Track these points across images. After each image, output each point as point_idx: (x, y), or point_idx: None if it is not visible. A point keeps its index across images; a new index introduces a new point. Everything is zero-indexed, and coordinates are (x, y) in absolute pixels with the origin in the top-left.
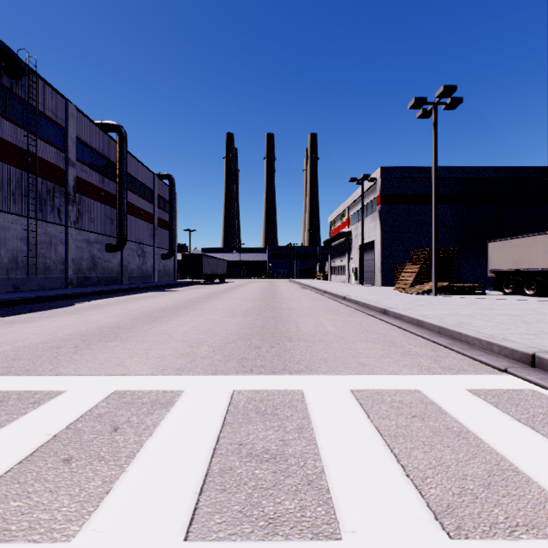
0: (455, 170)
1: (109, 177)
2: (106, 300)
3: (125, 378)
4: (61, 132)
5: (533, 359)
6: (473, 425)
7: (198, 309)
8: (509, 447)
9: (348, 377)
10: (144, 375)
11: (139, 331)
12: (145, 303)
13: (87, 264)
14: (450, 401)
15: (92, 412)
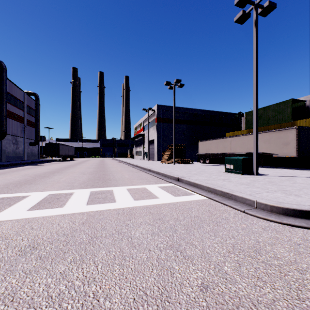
0: (187, 109)
1: None
2: (2, 170)
3: (50, 191)
4: None
5: (178, 179)
6: (152, 191)
7: (65, 172)
8: (156, 193)
9: (127, 186)
10: (57, 190)
11: (41, 181)
12: (30, 171)
13: None
14: (151, 188)
15: (47, 197)
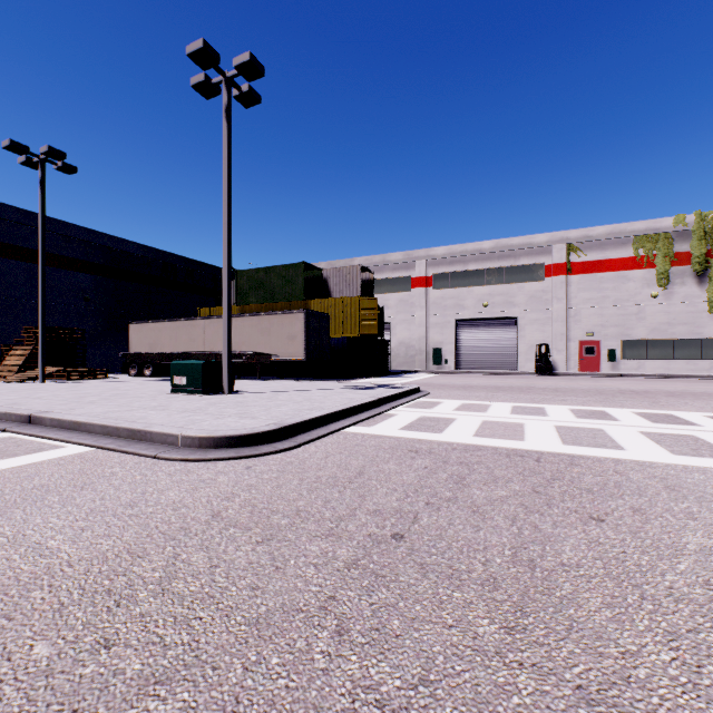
0: (98, 236)
1: None
2: None
3: None
4: None
5: (31, 418)
6: None
7: None
8: None
9: None
10: None
11: None
12: None
13: None
14: None
15: None
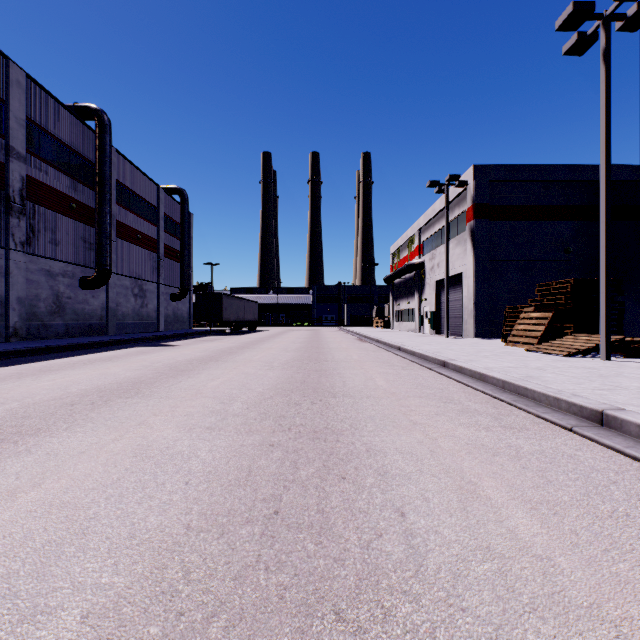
0: (581, 170)
1: (85, 183)
2: (22, 368)
3: None
4: None
5: None
6: None
7: (157, 395)
8: None
9: None
10: None
11: None
12: (78, 375)
13: (47, 305)
14: None
15: None
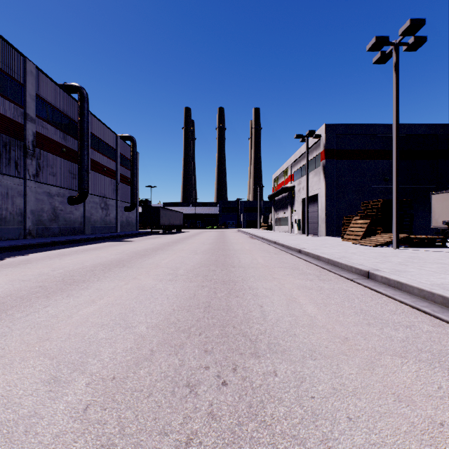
0: None
1: (71, 135)
2: (47, 253)
3: None
4: (19, 88)
5: None
6: None
7: (136, 267)
8: None
9: None
10: None
11: (10, 319)
12: (84, 257)
13: (48, 215)
14: None
15: None
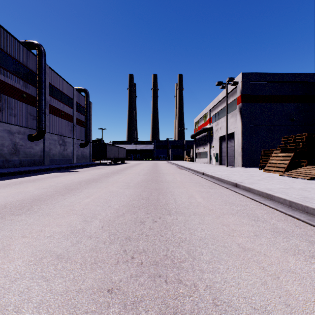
0: (300, 76)
1: (31, 84)
2: None
3: None
4: None
5: None
6: None
7: (40, 213)
8: None
9: None
10: None
11: None
12: (2, 193)
13: (9, 149)
14: None
15: None
